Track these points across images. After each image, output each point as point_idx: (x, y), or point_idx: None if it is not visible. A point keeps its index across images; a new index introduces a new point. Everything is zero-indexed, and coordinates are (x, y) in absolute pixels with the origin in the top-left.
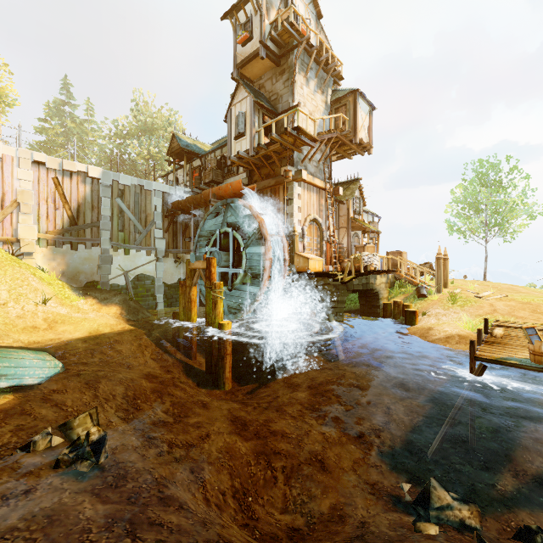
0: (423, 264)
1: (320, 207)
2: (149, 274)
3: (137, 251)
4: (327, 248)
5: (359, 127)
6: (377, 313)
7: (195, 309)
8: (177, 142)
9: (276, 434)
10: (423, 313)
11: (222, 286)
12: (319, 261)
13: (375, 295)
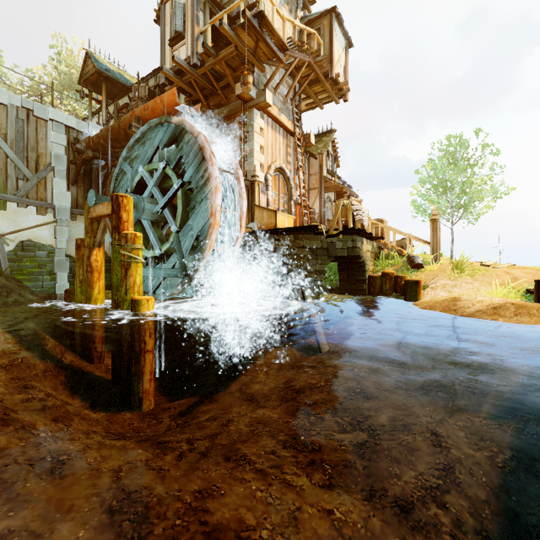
0: (400, 240)
1: (287, 156)
2: (44, 242)
3: (21, 206)
4: (295, 211)
5: (335, 60)
6: (363, 290)
7: (100, 283)
8: (92, 63)
9: (221, 539)
10: (425, 285)
11: (140, 240)
12: (289, 219)
13: (360, 266)
